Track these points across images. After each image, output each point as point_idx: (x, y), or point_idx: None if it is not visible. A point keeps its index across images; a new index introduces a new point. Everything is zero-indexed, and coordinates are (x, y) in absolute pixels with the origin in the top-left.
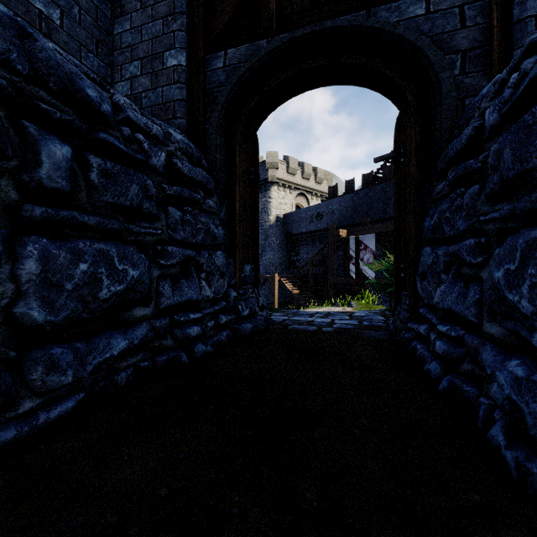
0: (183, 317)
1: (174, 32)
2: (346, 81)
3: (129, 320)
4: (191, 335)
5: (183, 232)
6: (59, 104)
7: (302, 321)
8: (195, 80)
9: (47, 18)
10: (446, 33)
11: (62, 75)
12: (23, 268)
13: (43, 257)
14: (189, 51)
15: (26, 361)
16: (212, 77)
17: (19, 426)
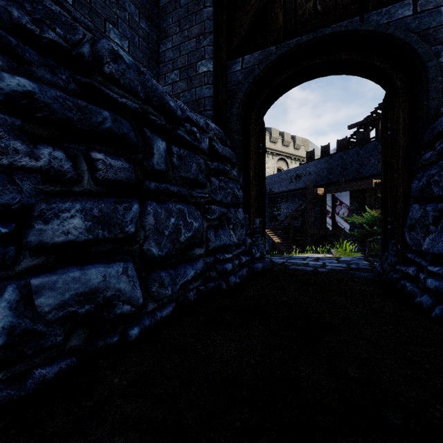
0: (222, 256)
1: (204, 47)
2: (340, 72)
3: (192, 257)
4: (227, 269)
5: (220, 195)
6: (158, 114)
7: (299, 263)
8: (219, 81)
9: (121, 48)
10: (432, 29)
11: (159, 95)
12: (146, 221)
13: (154, 214)
14: (215, 60)
15: (149, 279)
16: (232, 78)
17: (149, 319)
